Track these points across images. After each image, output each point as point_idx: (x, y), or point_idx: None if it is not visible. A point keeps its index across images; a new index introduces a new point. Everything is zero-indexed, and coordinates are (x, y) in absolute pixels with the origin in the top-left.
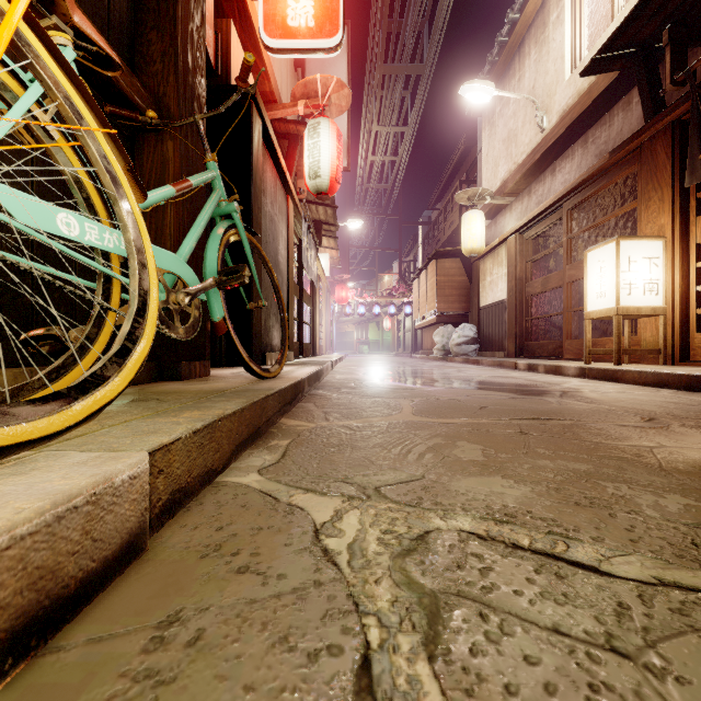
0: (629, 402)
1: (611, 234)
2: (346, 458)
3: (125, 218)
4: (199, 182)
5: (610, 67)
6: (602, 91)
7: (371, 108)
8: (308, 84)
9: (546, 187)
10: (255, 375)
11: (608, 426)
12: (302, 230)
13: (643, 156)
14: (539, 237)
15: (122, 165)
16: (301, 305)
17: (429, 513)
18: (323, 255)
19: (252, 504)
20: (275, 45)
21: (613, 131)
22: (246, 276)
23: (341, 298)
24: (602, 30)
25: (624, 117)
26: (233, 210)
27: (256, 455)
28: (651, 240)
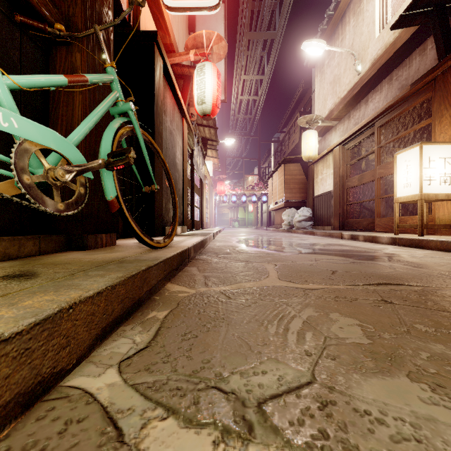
0: (449, 266)
1: (405, 146)
2: (221, 339)
3: None
4: (96, 80)
5: (412, 22)
6: (404, 42)
7: (240, 64)
8: (196, 38)
9: (361, 113)
10: (147, 245)
11: None
12: (193, 142)
13: (437, 85)
14: (355, 147)
15: None
16: (193, 194)
17: None
18: (208, 162)
19: None
20: (172, 4)
21: (412, 71)
22: (132, 157)
23: (220, 191)
24: (403, 0)
25: (421, 60)
26: (129, 109)
27: (128, 334)
28: (445, 145)
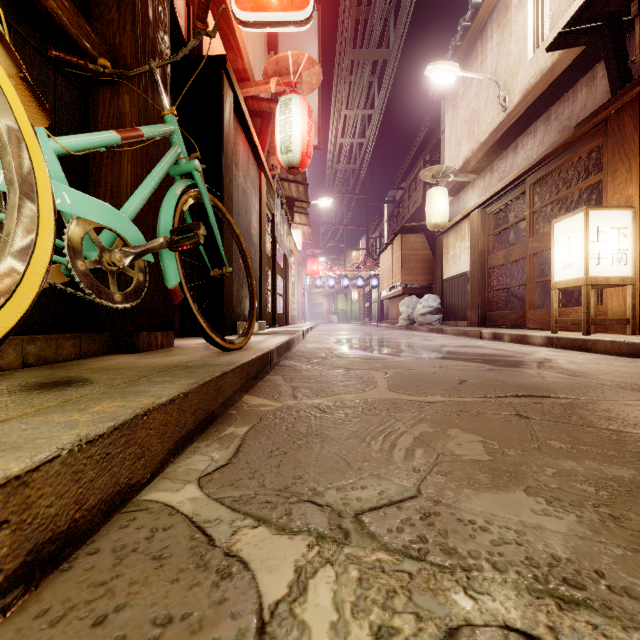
0: (615, 375)
1: (569, 209)
2: (315, 456)
3: (4, 135)
4: (153, 133)
5: (576, 41)
6: (566, 68)
7: (341, 93)
8: (280, 61)
9: (508, 164)
10: (218, 346)
11: (614, 406)
12: (275, 205)
13: (609, 128)
14: (500, 212)
15: (13, 72)
16: (274, 276)
17: (444, 576)
18: (296, 231)
19: (172, 552)
20: (246, 18)
21: (577, 107)
22: (201, 235)
23: (312, 271)
24: (565, 9)
25: (588, 92)
26: (194, 169)
27: (203, 450)
28: (619, 210)
